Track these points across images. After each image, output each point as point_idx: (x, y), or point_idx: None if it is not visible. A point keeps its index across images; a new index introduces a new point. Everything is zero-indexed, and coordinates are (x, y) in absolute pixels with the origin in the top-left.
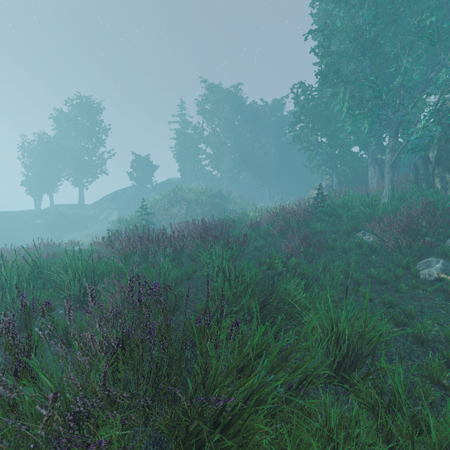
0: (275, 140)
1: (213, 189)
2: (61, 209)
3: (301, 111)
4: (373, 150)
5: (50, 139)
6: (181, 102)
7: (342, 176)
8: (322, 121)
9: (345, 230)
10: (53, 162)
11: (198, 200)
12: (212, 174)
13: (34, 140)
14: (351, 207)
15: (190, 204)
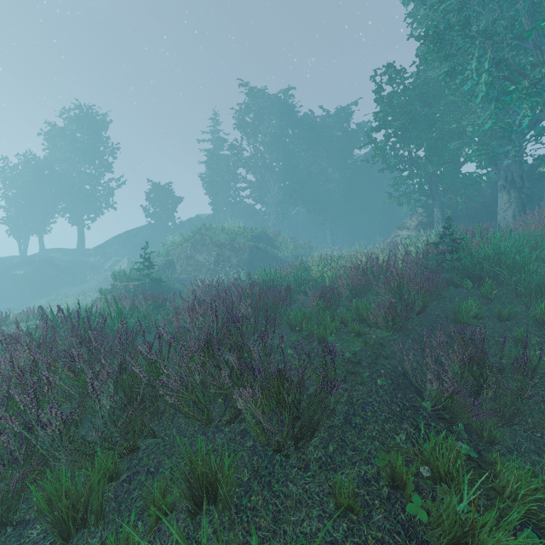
0: (339, 162)
1: (255, 228)
2: (51, 256)
3: (387, 111)
4: (508, 166)
5: (40, 162)
6: (213, 114)
7: (448, 208)
8: (419, 124)
9: (538, 317)
10: (44, 192)
11: (234, 243)
12: (255, 208)
13: (18, 164)
14: (523, 261)
15: (223, 250)
